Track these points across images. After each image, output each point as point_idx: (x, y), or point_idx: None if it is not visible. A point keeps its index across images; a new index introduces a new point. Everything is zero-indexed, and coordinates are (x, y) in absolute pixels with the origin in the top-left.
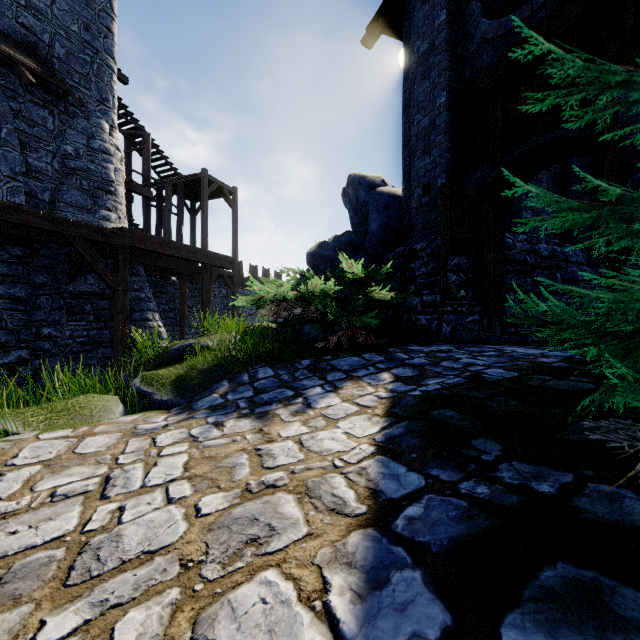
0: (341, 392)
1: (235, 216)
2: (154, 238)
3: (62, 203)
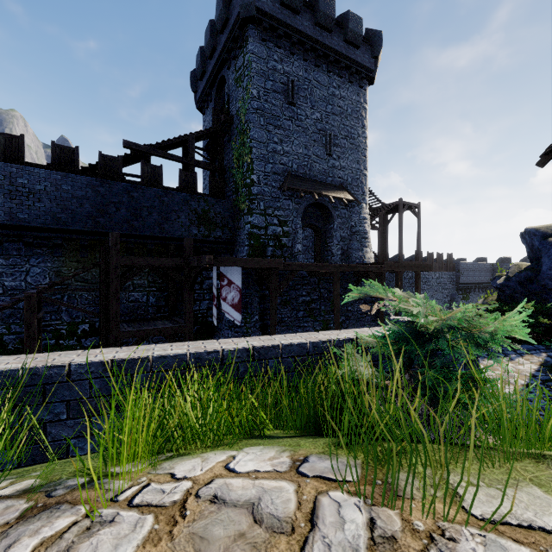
0: (523, 358)
1: (419, 223)
2: (395, 264)
3: (350, 249)
